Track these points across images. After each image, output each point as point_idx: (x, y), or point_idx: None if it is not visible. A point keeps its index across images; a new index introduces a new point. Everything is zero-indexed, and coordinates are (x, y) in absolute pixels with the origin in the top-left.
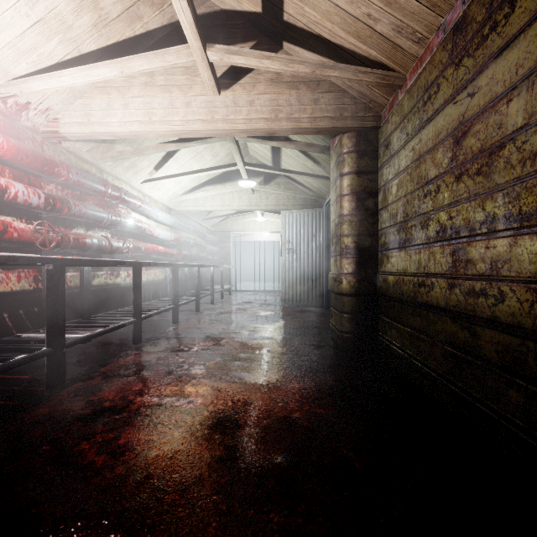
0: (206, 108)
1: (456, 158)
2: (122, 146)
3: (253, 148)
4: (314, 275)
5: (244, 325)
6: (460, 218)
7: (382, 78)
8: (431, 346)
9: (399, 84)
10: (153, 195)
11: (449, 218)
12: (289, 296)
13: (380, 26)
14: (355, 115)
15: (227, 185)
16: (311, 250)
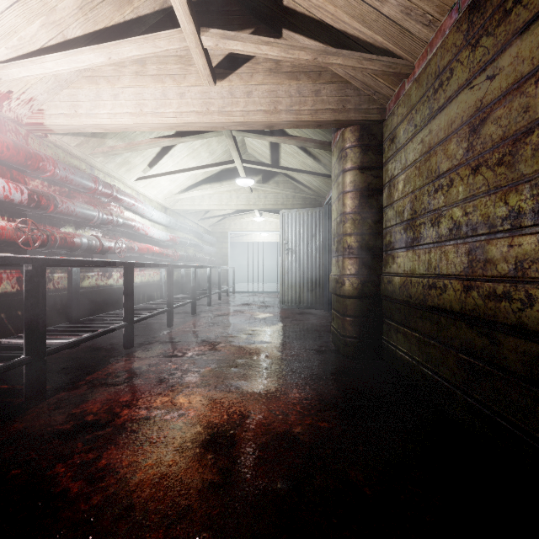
0: (201, 99)
1: (473, 148)
2: (113, 141)
3: (251, 145)
4: (313, 276)
5: (242, 328)
6: (477, 214)
7: (388, 66)
8: (443, 353)
9: (407, 72)
10: (148, 194)
11: (464, 214)
12: (288, 298)
13: (387, 8)
14: (358, 107)
15: (225, 184)
16: (311, 250)
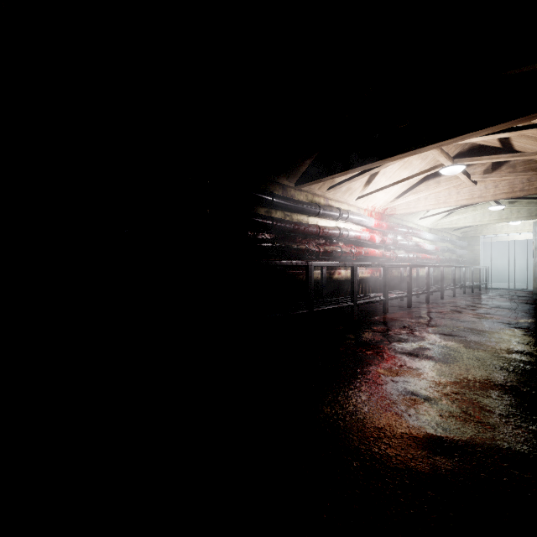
0: (468, 193)
1: None
2: None
3: None
4: None
5: (493, 303)
6: None
7: None
8: None
9: None
10: (422, 224)
11: None
12: None
13: None
14: None
15: (478, 207)
16: None
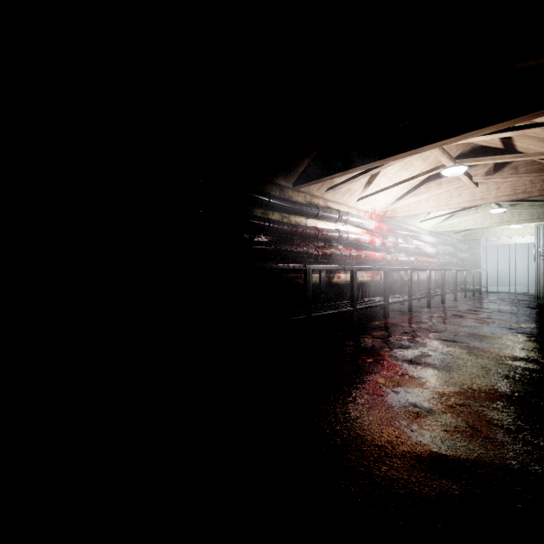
0: (470, 195)
1: None
2: None
3: None
4: None
5: (494, 308)
6: None
7: None
8: None
9: None
10: (423, 227)
11: None
12: (543, 295)
13: None
14: None
15: (479, 209)
16: None
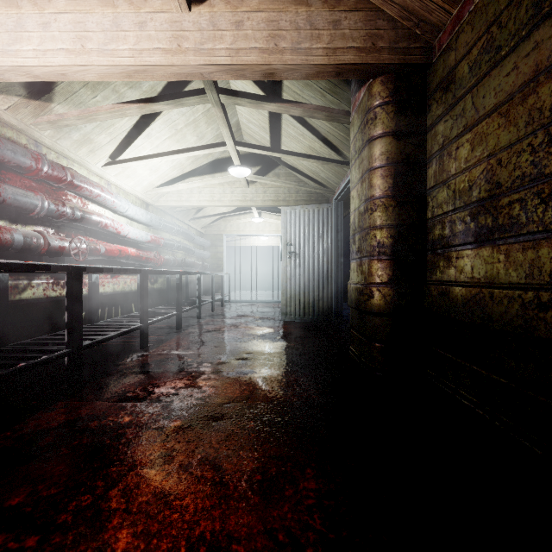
0: (170, 32)
1: None
2: (64, 108)
3: (248, 130)
4: (320, 284)
5: (234, 349)
6: None
7: None
8: None
9: None
10: (122, 185)
11: None
12: (290, 309)
13: None
14: (394, 45)
15: (217, 177)
16: (317, 254)
